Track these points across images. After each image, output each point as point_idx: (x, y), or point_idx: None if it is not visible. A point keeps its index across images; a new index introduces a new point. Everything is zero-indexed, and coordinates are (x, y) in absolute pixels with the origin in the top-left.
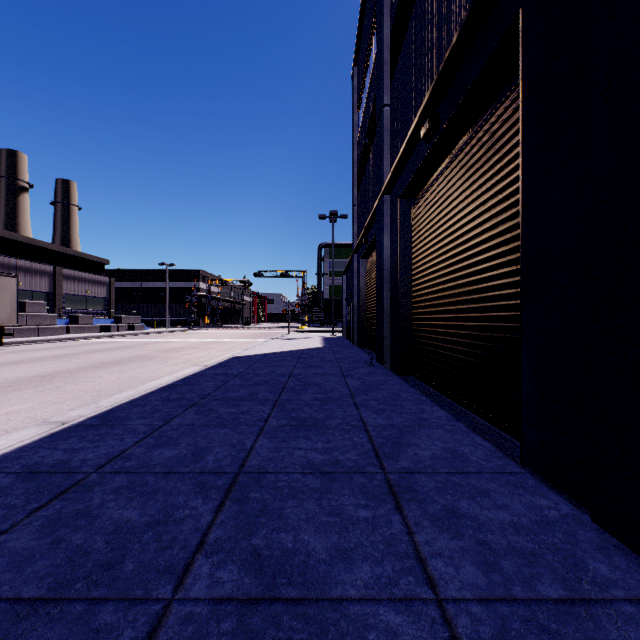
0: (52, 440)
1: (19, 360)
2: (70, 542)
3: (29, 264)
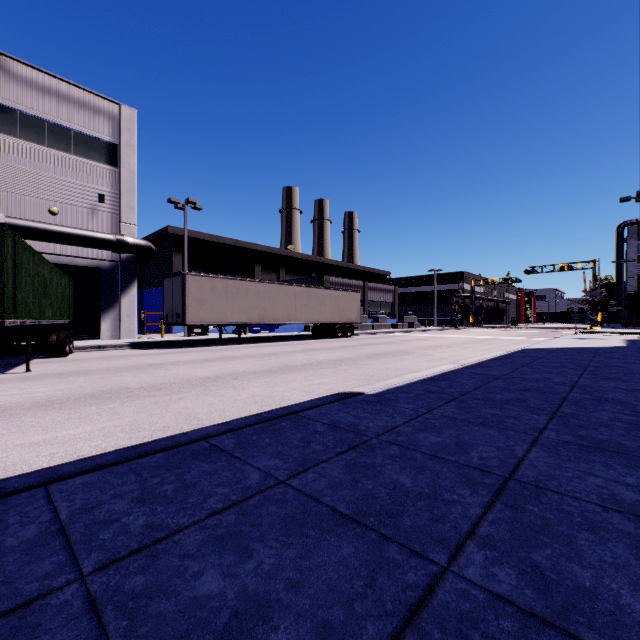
0: (467, 368)
1: (374, 343)
2: (518, 385)
3: (351, 282)
